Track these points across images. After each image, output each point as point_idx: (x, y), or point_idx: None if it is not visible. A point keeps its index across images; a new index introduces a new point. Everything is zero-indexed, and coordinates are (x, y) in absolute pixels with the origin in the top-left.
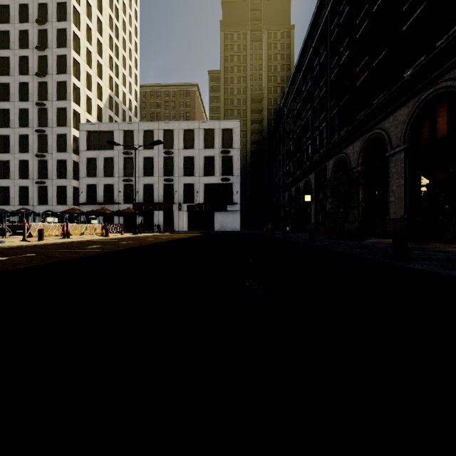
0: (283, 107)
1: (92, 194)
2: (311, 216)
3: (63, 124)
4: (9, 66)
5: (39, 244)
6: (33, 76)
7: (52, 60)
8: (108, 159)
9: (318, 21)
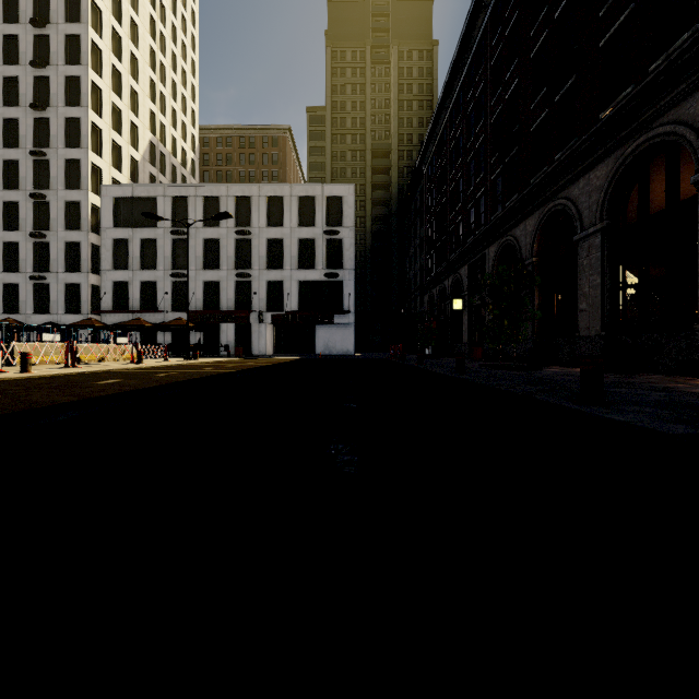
0: (420, 165)
1: (121, 296)
2: (463, 333)
3: (74, 185)
4: None
5: (19, 377)
6: (27, 109)
7: (57, 85)
8: (148, 242)
9: (472, 32)
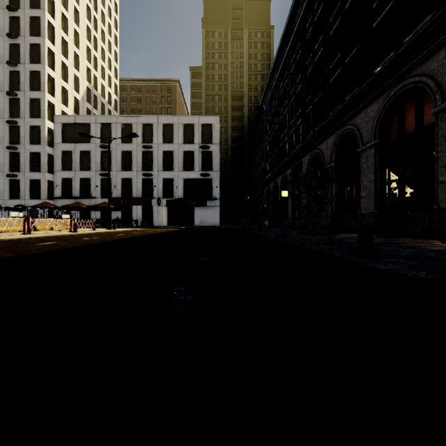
0: (262, 105)
1: (67, 188)
2: (288, 212)
3: (36, 115)
4: None
5: None
6: (4, 65)
7: (24, 49)
8: (85, 153)
9: (294, 19)
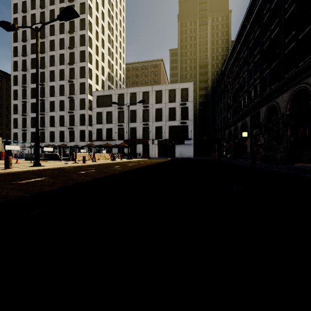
0: (224, 70)
1: (99, 134)
2: (247, 147)
3: (83, 92)
4: (54, 60)
5: (86, 165)
6: (67, 65)
7: (77, 54)
8: (109, 113)
9: (253, 7)
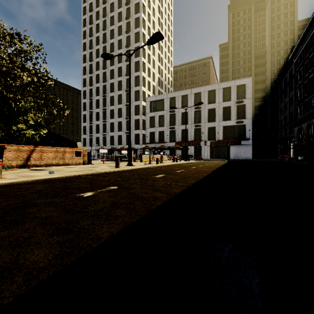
0: (291, 59)
1: (152, 137)
2: None
3: (137, 99)
4: (113, 74)
5: (162, 165)
6: (124, 76)
7: (132, 66)
8: (161, 116)
9: None
